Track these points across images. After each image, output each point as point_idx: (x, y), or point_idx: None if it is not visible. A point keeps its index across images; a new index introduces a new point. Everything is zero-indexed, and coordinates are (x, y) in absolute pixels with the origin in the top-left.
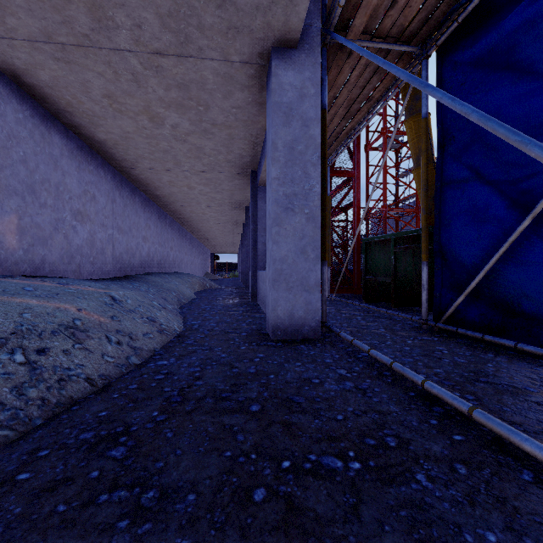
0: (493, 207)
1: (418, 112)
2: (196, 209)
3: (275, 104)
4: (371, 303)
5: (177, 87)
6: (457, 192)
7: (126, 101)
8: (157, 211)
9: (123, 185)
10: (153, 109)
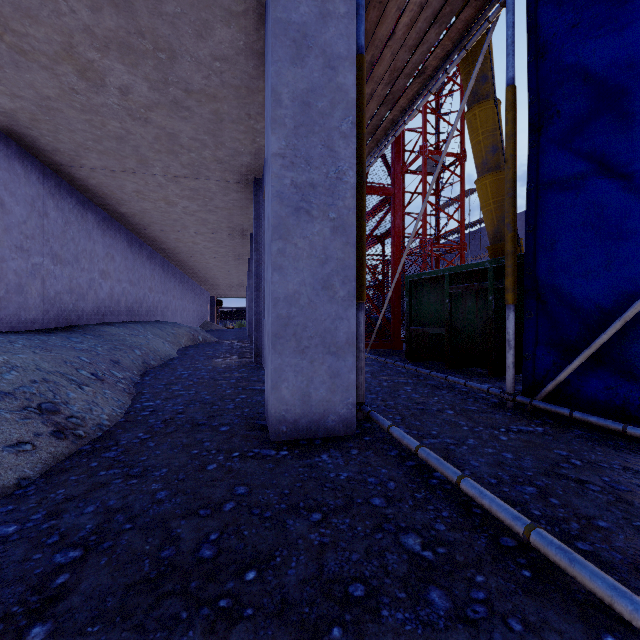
0: (636, 214)
1: (485, 98)
2: (183, 236)
3: (277, 23)
4: (417, 362)
5: (113, 5)
6: (566, 195)
7: (27, 29)
8: (126, 237)
9: (63, 193)
10: (81, 53)
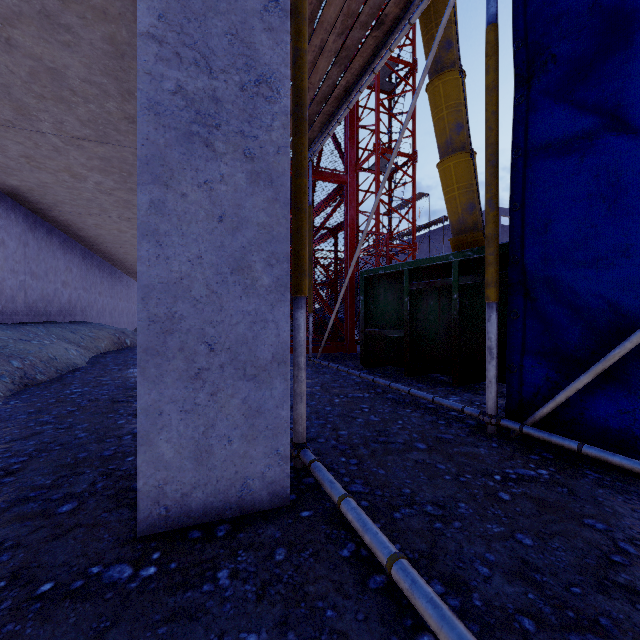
0: None
1: (450, 68)
2: (104, 221)
3: None
4: (372, 368)
5: None
6: (566, 160)
7: None
8: (26, 219)
9: None
10: None
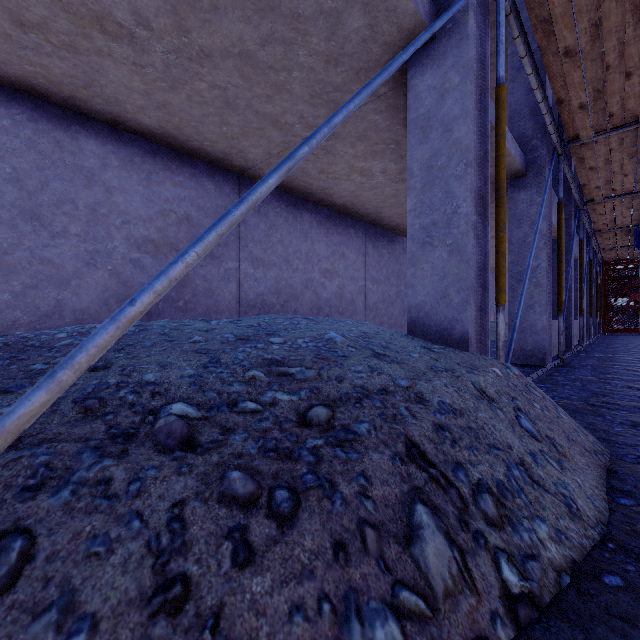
0: None
1: None
2: None
3: None
4: None
5: None
6: None
7: None
8: None
9: None
10: None
